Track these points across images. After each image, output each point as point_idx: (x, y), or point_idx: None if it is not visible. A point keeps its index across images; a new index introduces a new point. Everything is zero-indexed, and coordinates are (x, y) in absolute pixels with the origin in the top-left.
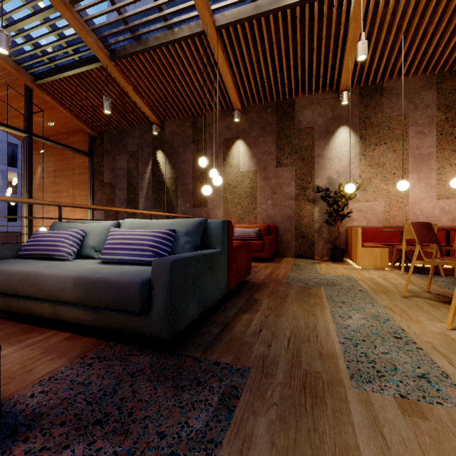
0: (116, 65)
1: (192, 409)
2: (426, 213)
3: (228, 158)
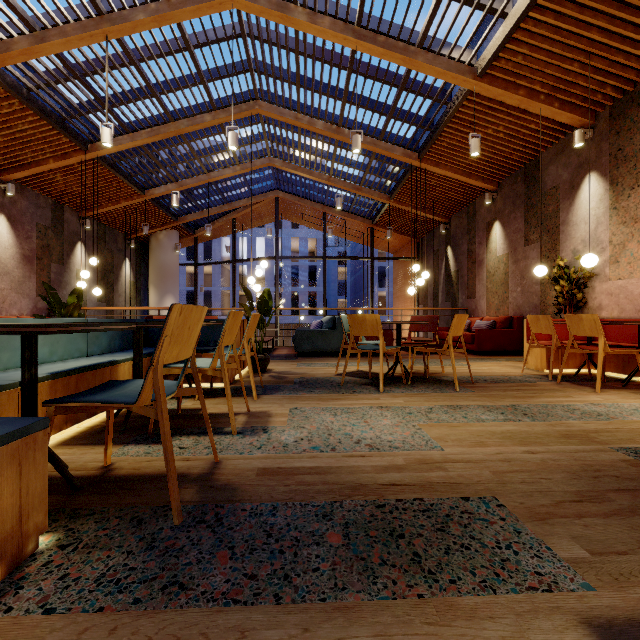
0: (395, 200)
1: (280, 358)
2: None
3: (488, 244)
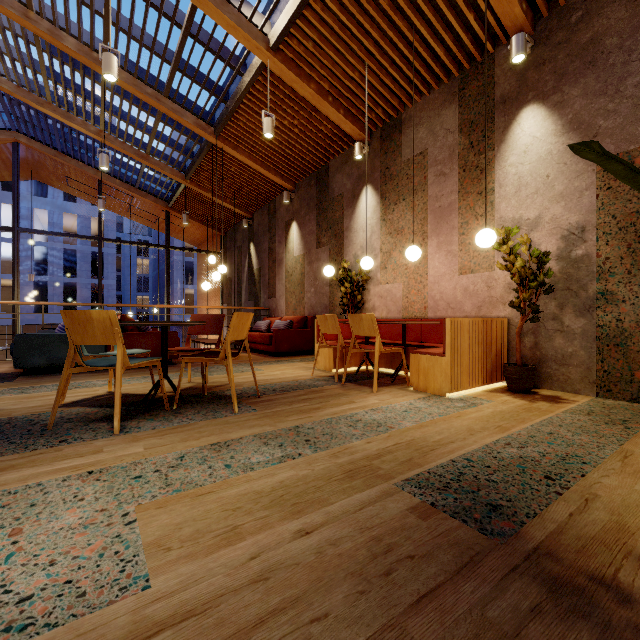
0: (193, 182)
1: None
2: (447, 297)
3: (287, 243)
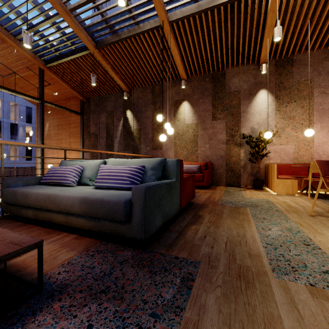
0: (99, 52)
1: (163, 286)
2: (327, 153)
3: (177, 114)
